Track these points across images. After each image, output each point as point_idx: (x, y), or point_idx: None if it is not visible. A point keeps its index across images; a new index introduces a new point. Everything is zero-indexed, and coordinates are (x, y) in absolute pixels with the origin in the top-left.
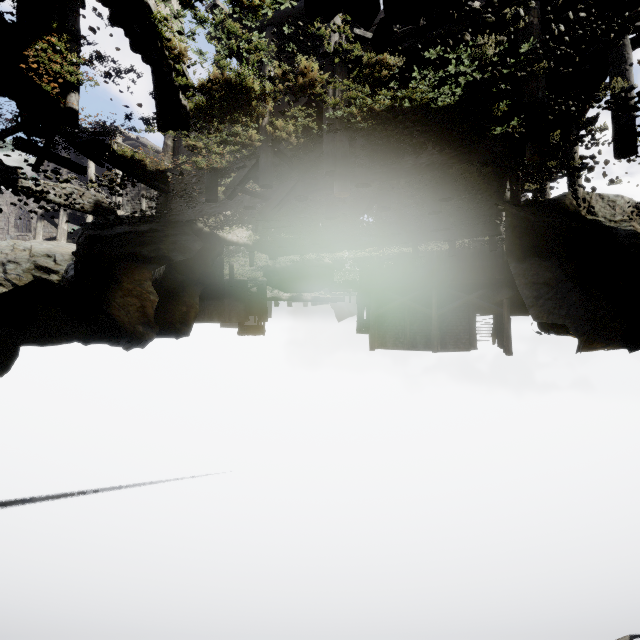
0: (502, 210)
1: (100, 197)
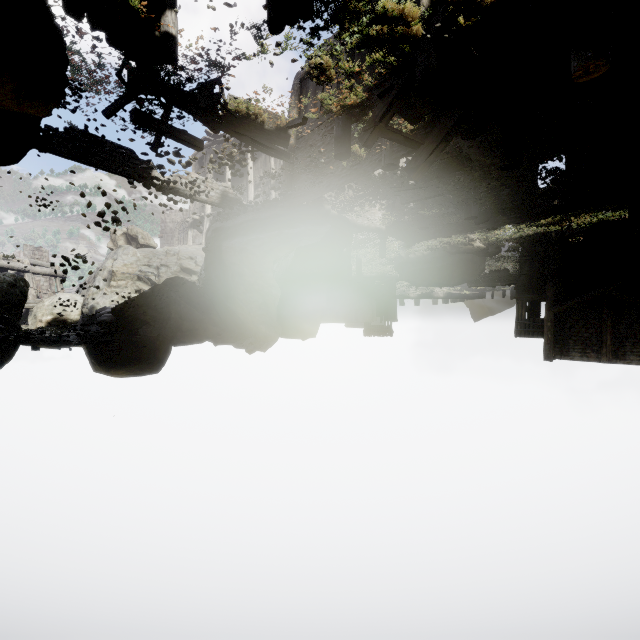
0: None
1: (227, 187)
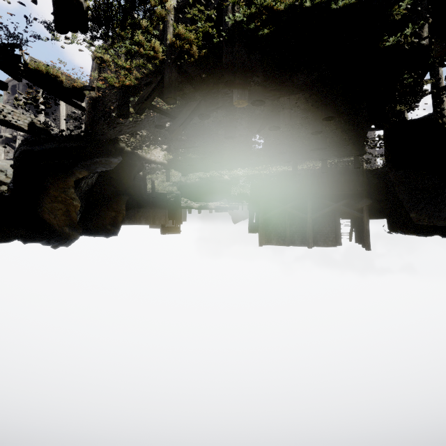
0: (375, 129)
1: (35, 119)
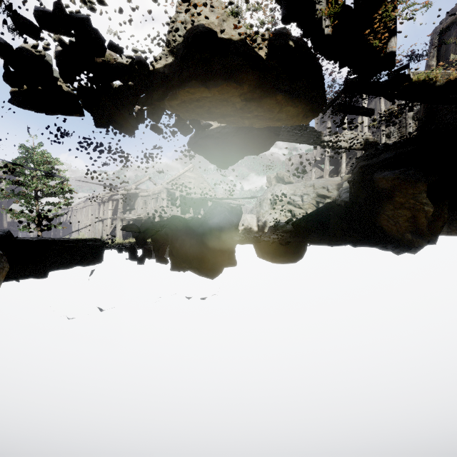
0: None
1: (367, 135)
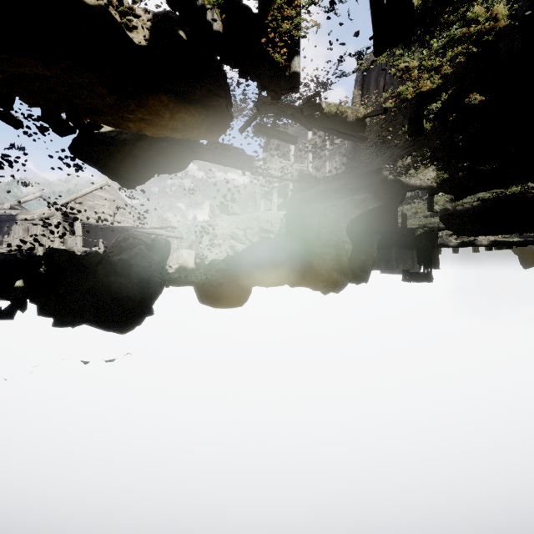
0: None
1: (302, 166)
